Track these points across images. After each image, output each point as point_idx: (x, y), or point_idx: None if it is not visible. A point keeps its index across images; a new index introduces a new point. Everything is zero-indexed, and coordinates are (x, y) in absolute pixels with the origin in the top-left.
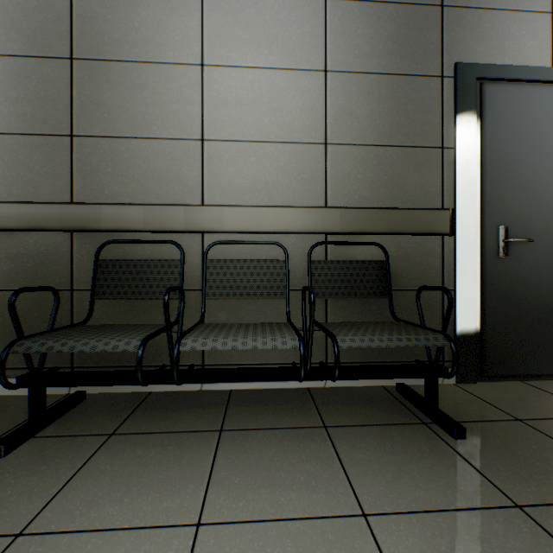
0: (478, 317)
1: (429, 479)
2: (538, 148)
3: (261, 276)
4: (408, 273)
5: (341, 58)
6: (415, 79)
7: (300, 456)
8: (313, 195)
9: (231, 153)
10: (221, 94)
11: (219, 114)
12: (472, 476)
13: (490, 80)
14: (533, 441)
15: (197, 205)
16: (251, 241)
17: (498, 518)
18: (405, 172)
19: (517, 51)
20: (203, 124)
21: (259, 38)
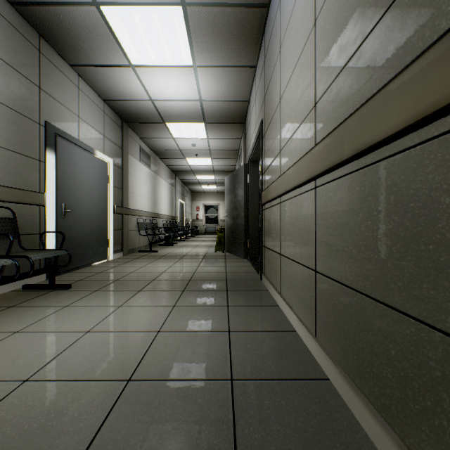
0: (55, 246)
1: (73, 296)
2: (75, 172)
3: None
4: (24, 225)
5: None
6: (28, 119)
7: (20, 313)
8: None
9: None
10: None
11: None
12: (83, 292)
13: (59, 135)
14: (89, 282)
15: None
16: None
17: (95, 293)
18: (23, 169)
19: (68, 127)
20: None
21: None
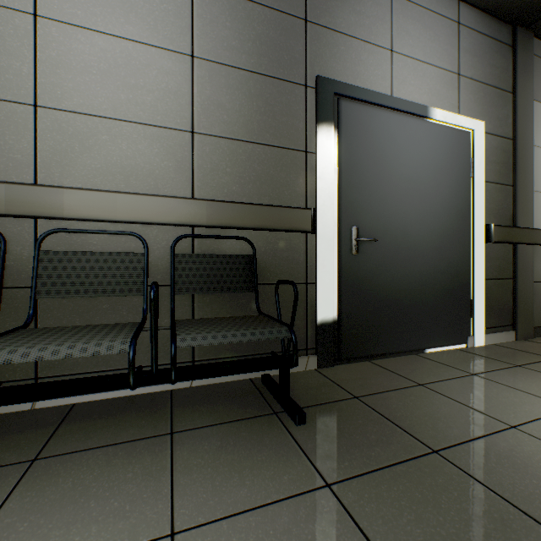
0: (336, 307)
1: (258, 473)
2: (382, 162)
3: (113, 270)
4: (276, 268)
5: (210, 46)
6: (282, 83)
7: (126, 475)
8: (178, 185)
9: (76, 127)
10: (63, 55)
11: (60, 78)
12: (299, 462)
13: (345, 97)
14: (361, 416)
15: (25, 183)
16: (101, 230)
17: (307, 503)
18: (273, 170)
19: (366, 76)
20: (37, 87)
21: (114, 2)
